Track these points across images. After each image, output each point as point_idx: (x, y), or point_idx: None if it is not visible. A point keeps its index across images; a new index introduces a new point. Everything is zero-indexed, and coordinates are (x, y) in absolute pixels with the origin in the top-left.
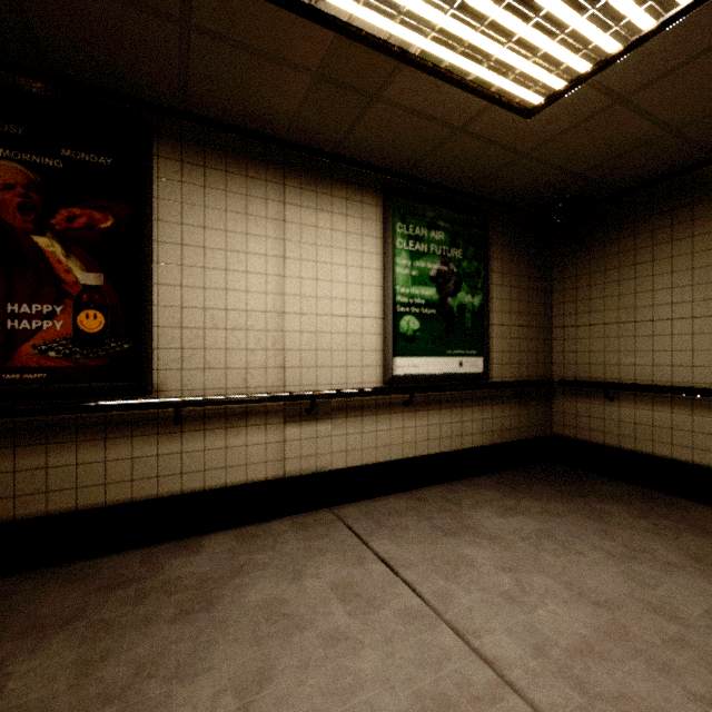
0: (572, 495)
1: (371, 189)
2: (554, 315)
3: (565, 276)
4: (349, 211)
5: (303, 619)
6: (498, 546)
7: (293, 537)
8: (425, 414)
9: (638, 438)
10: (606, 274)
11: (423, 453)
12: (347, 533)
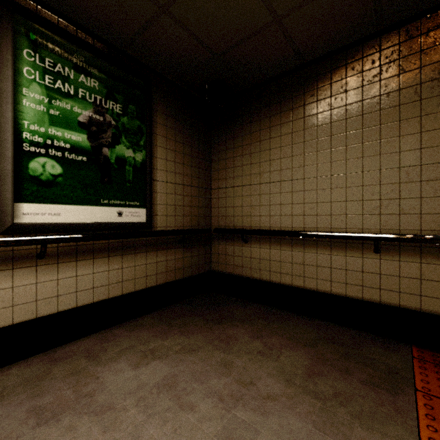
0: (214, 323)
1: None
2: (213, 179)
3: (219, 150)
4: None
5: None
6: (101, 426)
7: None
8: (72, 265)
9: (261, 270)
10: (243, 148)
11: (69, 306)
12: None
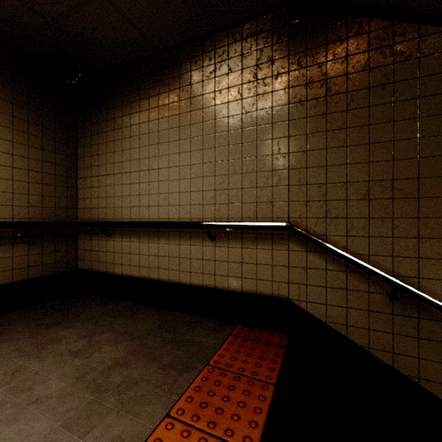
0: (47, 326)
1: None
2: (79, 167)
3: (85, 135)
4: None
5: None
6: None
7: None
8: None
9: (123, 264)
10: (107, 134)
11: None
12: None
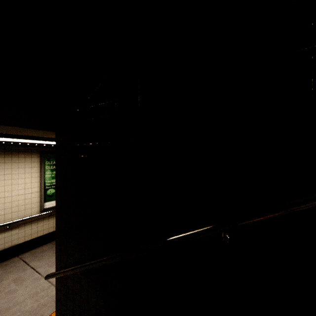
0: None
1: (35, 152)
2: None
3: None
4: (26, 161)
5: (0, 291)
6: None
7: (0, 270)
8: None
9: None
10: None
11: None
12: (22, 263)
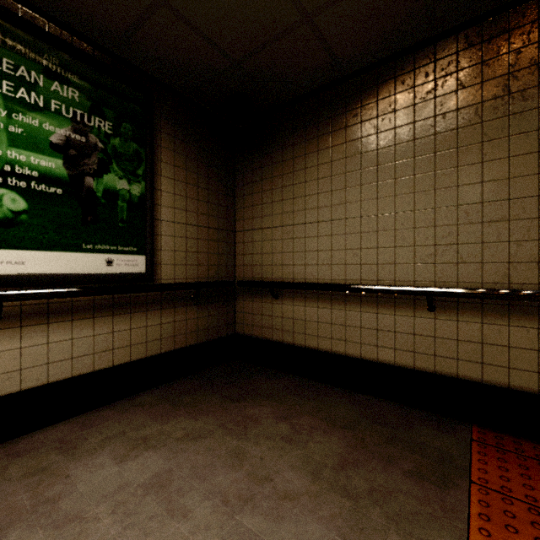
0: (232, 400)
1: None
2: (237, 219)
3: (245, 182)
4: None
5: None
6: None
7: None
8: (42, 328)
9: (295, 332)
10: (274, 180)
11: (37, 382)
12: None
